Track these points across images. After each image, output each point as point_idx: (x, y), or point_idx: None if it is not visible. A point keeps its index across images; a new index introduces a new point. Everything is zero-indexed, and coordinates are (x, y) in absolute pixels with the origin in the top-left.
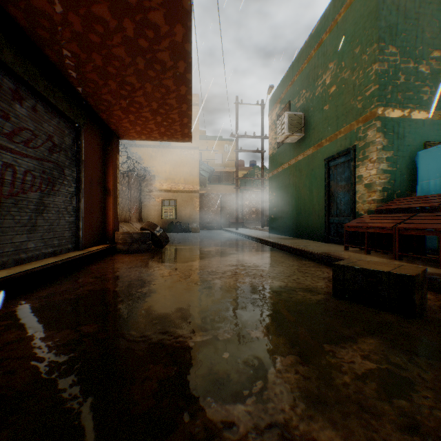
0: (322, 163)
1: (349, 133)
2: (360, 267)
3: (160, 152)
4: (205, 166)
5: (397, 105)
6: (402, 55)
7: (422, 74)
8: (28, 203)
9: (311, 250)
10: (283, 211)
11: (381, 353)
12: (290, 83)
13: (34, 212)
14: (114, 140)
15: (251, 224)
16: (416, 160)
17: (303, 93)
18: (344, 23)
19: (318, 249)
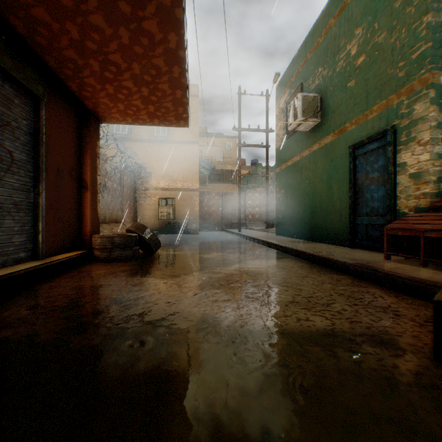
0: (346, 152)
1: (385, 110)
2: None
3: (156, 147)
4: (205, 163)
5: None
6: None
7: None
8: None
9: (342, 259)
10: (293, 210)
11: None
12: (302, 63)
13: None
14: (92, 123)
15: (254, 225)
16: None
17: (319, 71)
18: None
19: (349, 258)
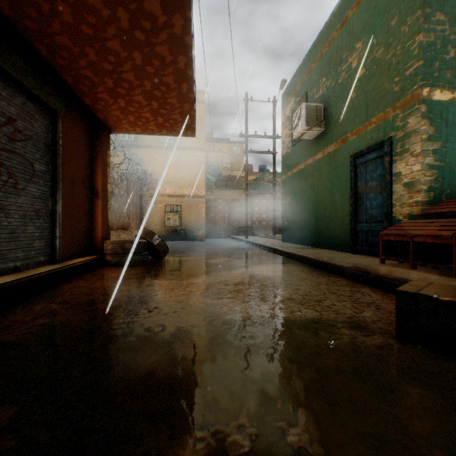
0: (347, 161)
1: (383, 122)
2: (445, 297)
3: (162, 154)
4: (212, 169)
5: (446, 85)
6: (452, 24)
7: None
8: None
9: (340, 263)
10: (299, 217)
11: None
12: (307, 73)
13: None
14: (103, 133)
15: (261, 232)
16: None
17: (323, 82)
18: None
19: (347, 262)
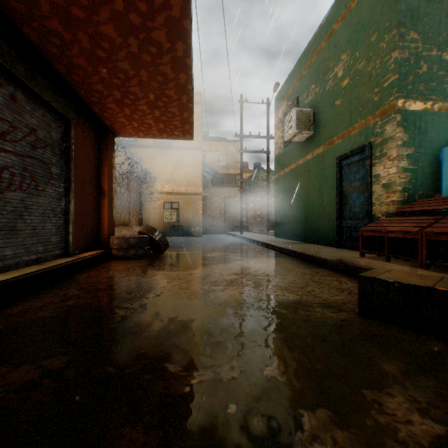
0: (334, 162)
1: (364, 129)
2: (394, 280)
3: (161, 153)
4: (208, 167)
5: (419, 96)
6: (424, 42)
7: (445, 63)
8: (5, 204)
9: (324, 256)
10: (290, 214)
11: (444, 406)
12: (298, 78)
13: (12, 214)
14: (109, 137)
15: (255, 228)
16: (440, 157)
17: (312, 88)
18: (359, 10)
19: (331, 256)
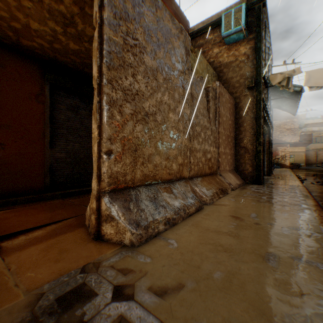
0: None
1: None
2: None
3: None
4: None
5: None
6: None
7: None
8: None
9: None
10: None
11: None
12: None
13: None
14: None
15: None
16: None
17: None
18: None
19: None
